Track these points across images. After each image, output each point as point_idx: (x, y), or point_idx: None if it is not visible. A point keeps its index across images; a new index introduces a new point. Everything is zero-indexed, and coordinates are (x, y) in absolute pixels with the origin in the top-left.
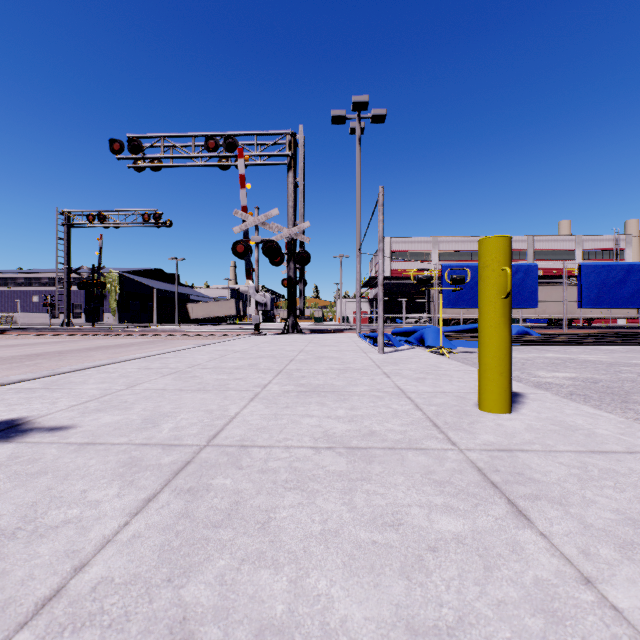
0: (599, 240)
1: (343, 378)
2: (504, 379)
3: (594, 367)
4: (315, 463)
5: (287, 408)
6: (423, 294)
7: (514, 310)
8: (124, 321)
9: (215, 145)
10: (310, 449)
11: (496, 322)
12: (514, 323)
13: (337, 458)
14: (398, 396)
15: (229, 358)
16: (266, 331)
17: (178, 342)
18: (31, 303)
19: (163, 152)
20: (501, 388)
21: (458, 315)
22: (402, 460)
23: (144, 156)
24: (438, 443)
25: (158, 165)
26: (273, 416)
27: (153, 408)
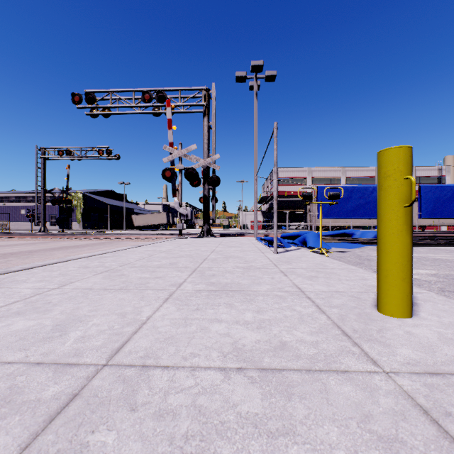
0: (427, 169)
1: (247, 276)
2: (406, 284)
3: (446, 264)
4: (224, 398)
5: (197, 311)
6: (301, 208)
7: (368, 220)
8: (86, 228)
9: (149, 97)
10: (218, 372)
11: (398, 229)
12: (366, 229)
13: (249, 388)
14: (299, 296)
15: (155, 257)
16: (187, 235)
17: (122, 243)
18: (20, 215)
19: (111, 103)
20: (403, 293)
21: (327, 223)
22: (326, 392)
23: (97, 106)
24: (357, 361)
25: (108, 113)
26: (183, 321)
27: (71, 310)
